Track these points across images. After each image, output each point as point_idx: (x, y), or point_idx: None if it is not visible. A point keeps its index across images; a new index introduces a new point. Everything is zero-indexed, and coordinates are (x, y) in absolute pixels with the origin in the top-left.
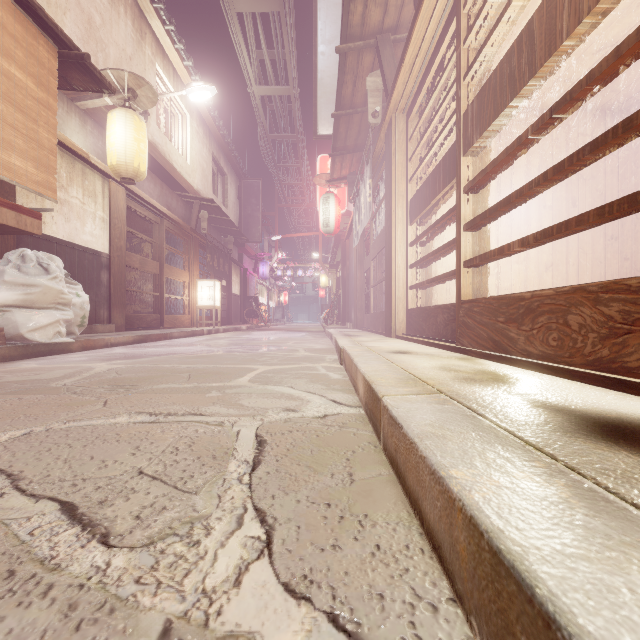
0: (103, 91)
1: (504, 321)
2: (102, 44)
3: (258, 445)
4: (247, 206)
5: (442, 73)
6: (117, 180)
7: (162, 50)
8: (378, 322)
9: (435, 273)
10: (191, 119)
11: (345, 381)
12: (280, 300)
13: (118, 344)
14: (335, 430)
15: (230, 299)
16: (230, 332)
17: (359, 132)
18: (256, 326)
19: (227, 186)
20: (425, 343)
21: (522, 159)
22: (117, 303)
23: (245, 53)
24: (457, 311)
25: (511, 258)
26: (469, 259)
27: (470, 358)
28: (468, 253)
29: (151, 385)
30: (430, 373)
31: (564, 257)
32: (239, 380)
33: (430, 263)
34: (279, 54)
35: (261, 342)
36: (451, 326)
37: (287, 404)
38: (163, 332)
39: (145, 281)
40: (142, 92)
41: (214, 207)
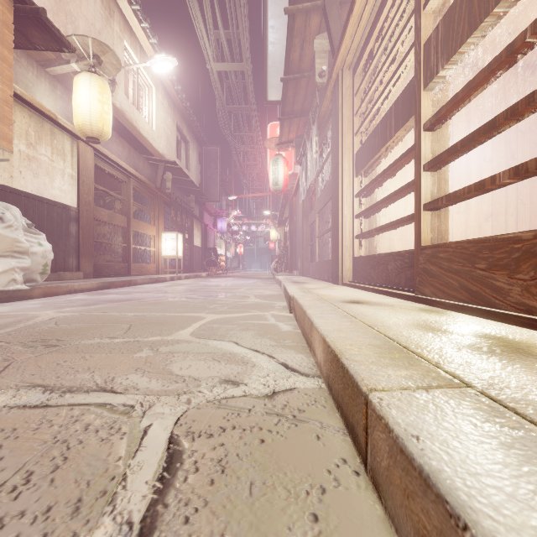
0: (63, 50)
1: (486, 268)
2: (71, 17)
3: (165, 467)
4: (207, 170)
5: (394, 16)
6: (85, 141)
7: (129, 28)
8: (323, 270)
9: (380, 223)
10: (157, 91)
11: (296, 334)
12: (236, 251)
13: (82, 290)
14: (289, 426)
15: (192, 250)
16: (191, 279)
17: (305, 97)
18: (215, 273)
19: (189, 152)
20: (376, 291)
21: (463, 114)
22: (85, 253)
23: (204, 32)
24: (416, 258)
25: (452, 208)
26: (432, 200)
27: (439, 310)
28: (429, 195)
29: (80, 340)
30: (412, 335)
31: (504, 207)
32: (180, 333)
33: (375, 213)
34: (234, 34)
35: (216, 288)
36: (405, 274)
37: (227, 371)
38: (127, 279)
39: (116, 234)
40: (106, 59)
41: (177, 169)
